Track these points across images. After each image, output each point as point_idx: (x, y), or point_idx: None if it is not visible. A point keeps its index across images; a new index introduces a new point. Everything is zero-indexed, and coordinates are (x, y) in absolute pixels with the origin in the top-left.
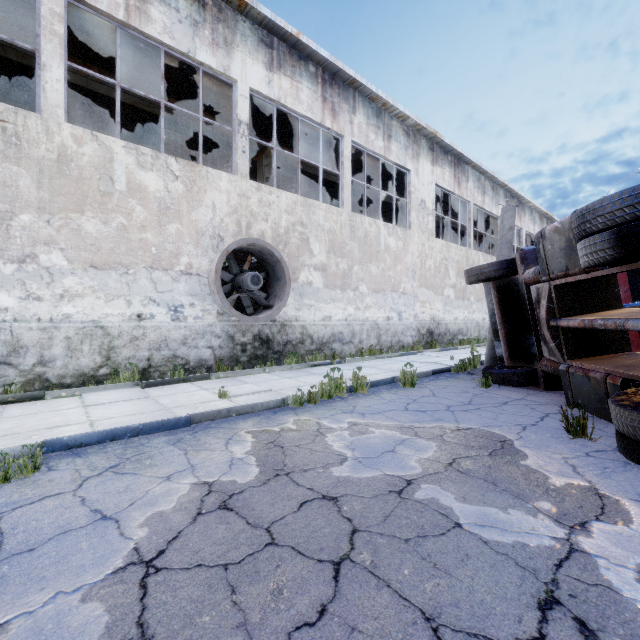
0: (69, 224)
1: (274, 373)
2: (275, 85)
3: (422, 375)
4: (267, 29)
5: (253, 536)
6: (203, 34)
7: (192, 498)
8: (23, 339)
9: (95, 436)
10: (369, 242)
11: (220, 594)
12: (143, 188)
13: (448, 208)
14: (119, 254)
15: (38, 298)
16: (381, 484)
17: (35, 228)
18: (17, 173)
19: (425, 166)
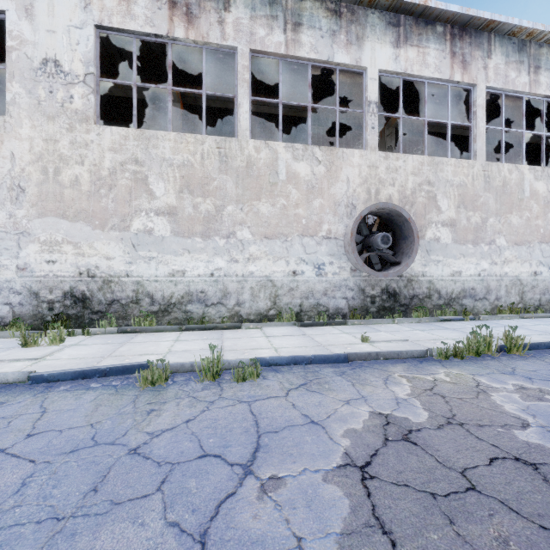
0: (252, 209)
1: (403, 324)
2: (401, 59)
3: None
4: (394, 11)
5: (449, 475)
6: (339, 39)
7: (375, 424)
8: (229, 288)
9: (284, 359)
10: (508, 191)
11: (438, 519)
12: (296, 175)
13: None
14: (281, 227)
15: (236, 261)
16: None
17: (234, 214)
18: (226, 180)
19: None
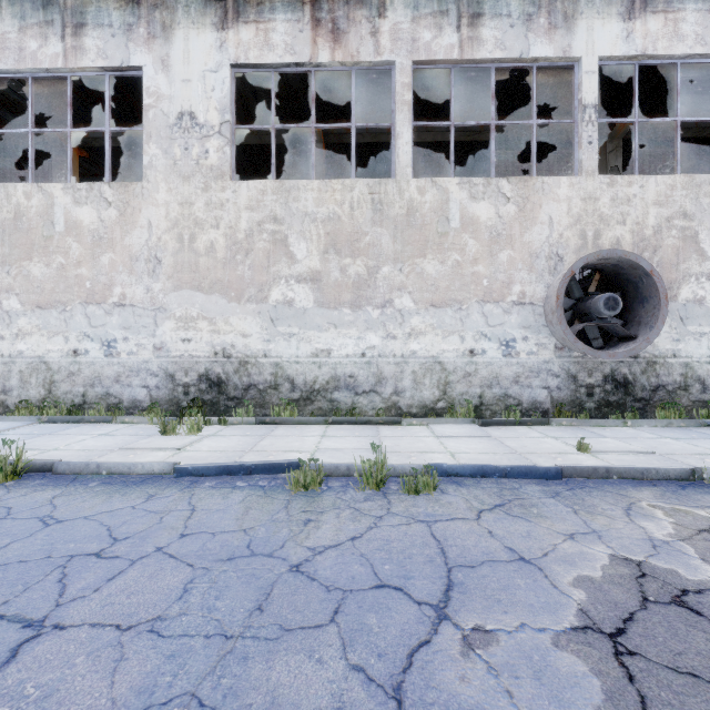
0: (414, 269)
1: (641, 428)
2: (637, 35)
3: None
4: None
5: None
6: (537, 25)
7: (621, 574)
8: (384, 372)
9: (468, 469)
10: None
11: None
12: (475, 220)
13: None
14: (453, 291)
15: (393, 337)
16: None
17: (392, 277)
18: (380, 233)
19: None
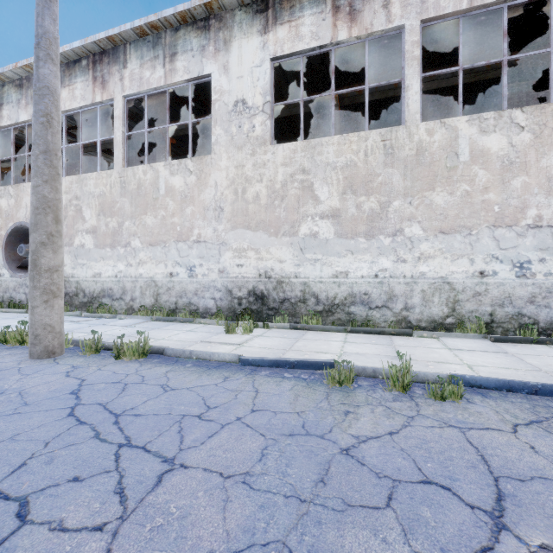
0: (423, 201)
1: None
2: None
3: None
4: None
5: None
6: None
7: None
8: (395, 290)
9: (492, 382)
10: None
11: None
12: (485, 152)
13: None
14: (462, 218)
15: (403, 261)
16: None
17: (402, 210)
18: (391, 173)
19: None
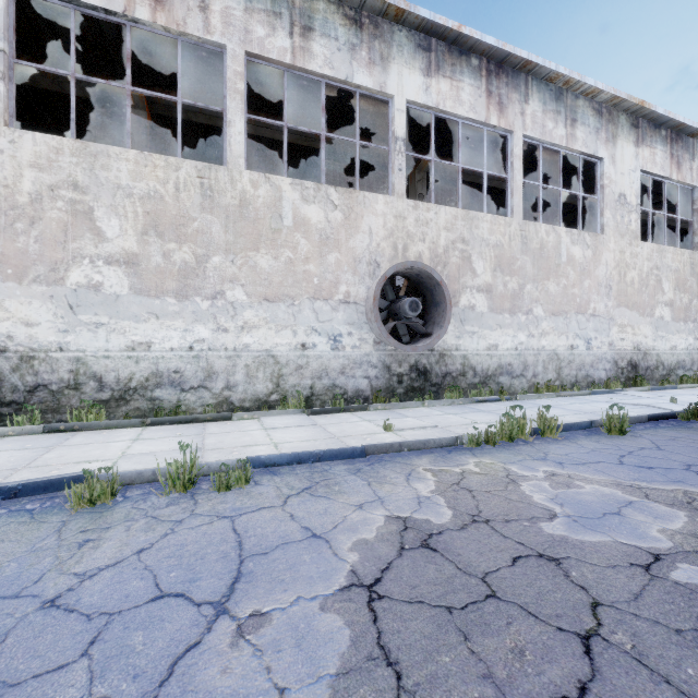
0: (248, 262)
1: (434, 408)
2: (433, 91)
3: (632, 421)
4: (424, 32)
5: (469, 583)
6: (360, 56)
7: (390, 531)
8: (215, 366)
9: (285, 458)
10: (546, 254)
11: (452, 637)
12: (306, 221)
13: (656, 200)
14: (286, 287)
15: (225, 330)
16: (615, 553)
17: (223, 268)
18: (211, 221)
19: (625, 149)
